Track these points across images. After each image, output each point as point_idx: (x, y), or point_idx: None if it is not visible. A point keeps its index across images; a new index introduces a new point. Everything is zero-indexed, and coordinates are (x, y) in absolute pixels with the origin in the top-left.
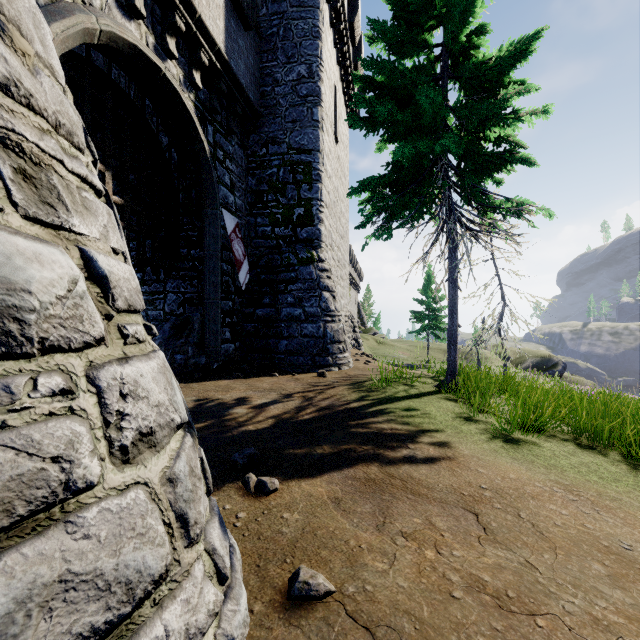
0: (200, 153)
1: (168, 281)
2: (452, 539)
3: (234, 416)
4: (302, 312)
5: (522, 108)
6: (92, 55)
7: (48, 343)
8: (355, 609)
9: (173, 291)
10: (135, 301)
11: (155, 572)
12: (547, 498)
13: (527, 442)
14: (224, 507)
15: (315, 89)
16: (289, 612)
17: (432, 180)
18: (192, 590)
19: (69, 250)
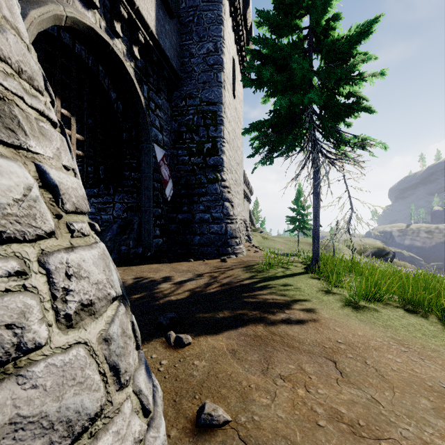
0: (138, 104)
1: (116, 194)
2: (317, 381)
3: (161, 290)
4: (210, 216)
5: (365, 71)
6: (61, 35)
7: (5, 235)
8: (246, 434)
9: (119, 201)
10: (81, 205)
11: (91, 412)
12: (386, 350)
13: (370, 308)
14: (151, 356)
15: (219, 60)
16: (197, 437)
17: (301, 123)
18: (121, 423)
19: (27, 165)
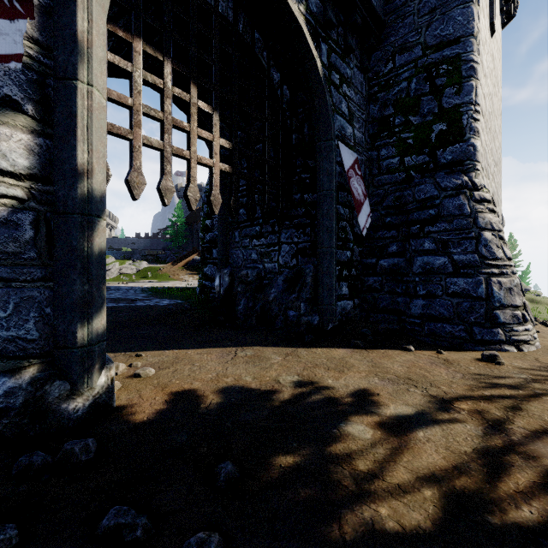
0: (311, 73)
1: (282, 231)
2: None
3: (348, 447)
4: (448, 261)
5: None
6: None
7: None
8: None
9: (286, 242)
10: None
11: None
12: None
13: None
14: None
15: None
16: None
17: None
18: None
19: None
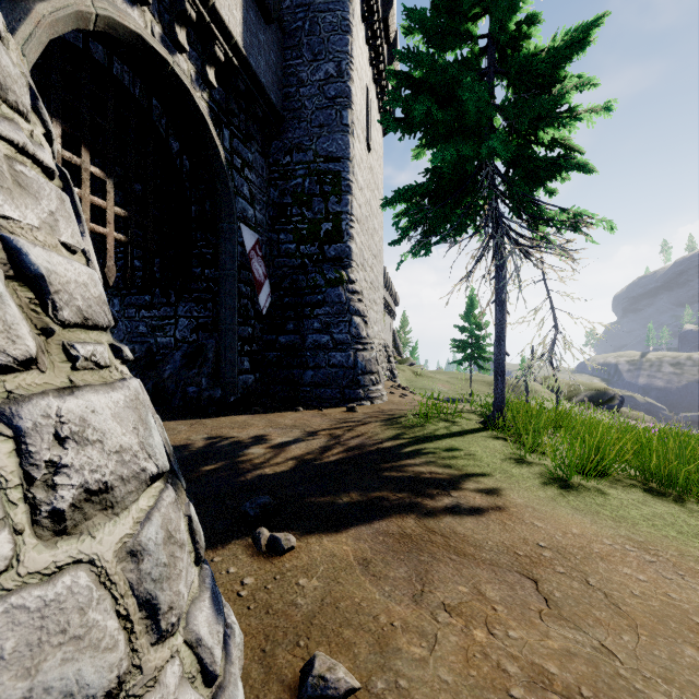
0: (214, 160)
1: (179, 304)
2: (507, 614)
3: (249, 457)
4: (330, 339)
5: (580, 105)
6: (90, 46)
7: None
8: None
9: (185, 315)
10: (96, 314)
11: (97, 691)
12: (619, 559)
13: (589, 488)
14: (228, 570)
15: (345, 90)
16: None
17: (477, 189)
18: None
19: None
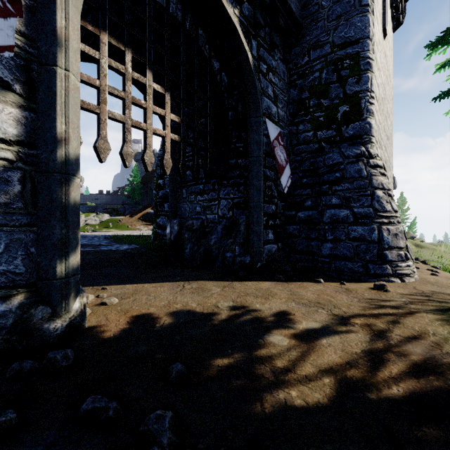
0: (244, 64)
1: (221, 189)
2: None
3: (270, 351)
4: (349, 213)
5: None
6: None
7: None
8: None
9: (224, 197)
10: None
11: None
12: None
13: None
14: None
15: None
16: None
17: None
18: None
19: None
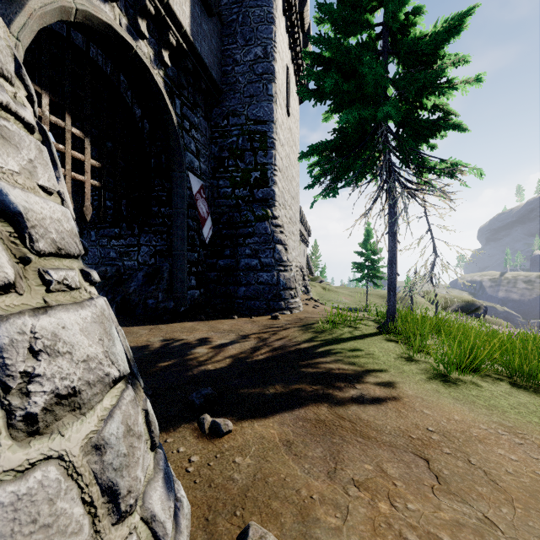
0: (168, 123)
1: (141, 235)
2: (405, 489)
3: (195, 356)
4: (258, 262)
5: (456, 77)
6: (72, 35)
7: None
8: None
9: (146, 244)
10: (68, 244)
11: None
12: (494, 441)
13: (465, 382)
14: (178, 450)
15: (270, 68)
16: None
17: (374, 144)
18: None
19: None
